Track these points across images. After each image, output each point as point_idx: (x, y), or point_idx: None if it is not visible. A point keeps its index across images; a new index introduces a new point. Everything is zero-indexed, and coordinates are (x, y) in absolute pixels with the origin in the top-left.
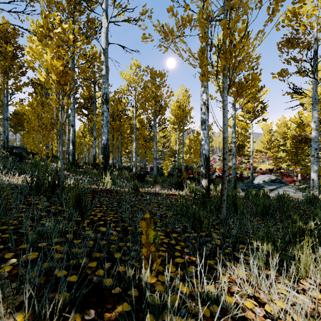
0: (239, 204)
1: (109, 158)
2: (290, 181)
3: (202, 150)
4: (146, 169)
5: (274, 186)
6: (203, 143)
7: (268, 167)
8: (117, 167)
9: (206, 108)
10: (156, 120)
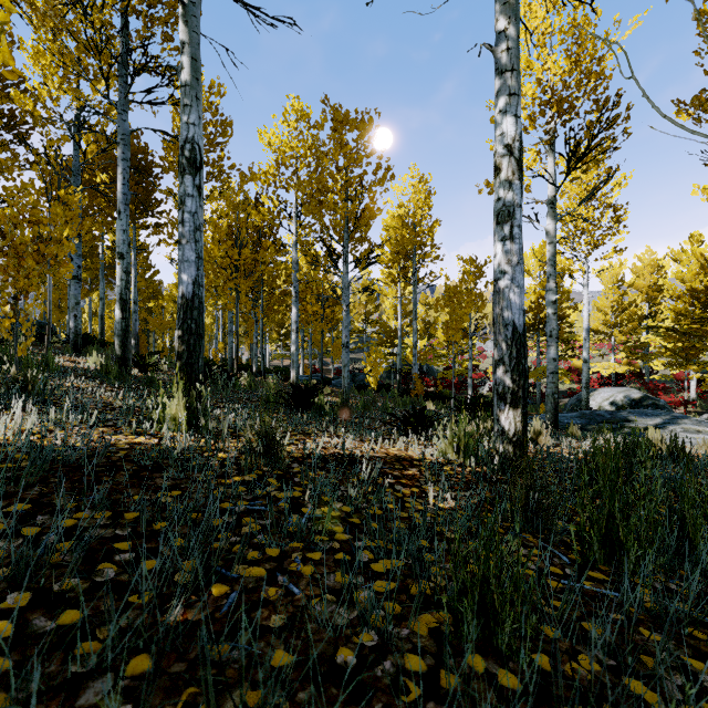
0: (693, 524)
1: (201, 341)
2: (675, 404)
3: (501, 310)
4: (327, 374)
5: (657, 419)
6: (505, 284)
7: (614, 368)
8: (255, 368)
9: (515, 166)
10: (347, 243)
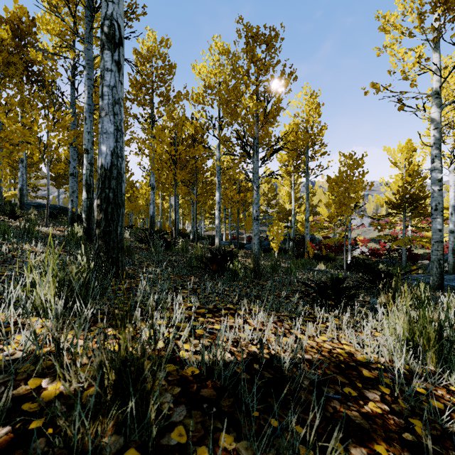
0: None
1: (119, 209)
2: None
3: None
4: (242, 240)
5: None
6: None
7: None
8: (192, 236)
9: None
10: (257, 137)
